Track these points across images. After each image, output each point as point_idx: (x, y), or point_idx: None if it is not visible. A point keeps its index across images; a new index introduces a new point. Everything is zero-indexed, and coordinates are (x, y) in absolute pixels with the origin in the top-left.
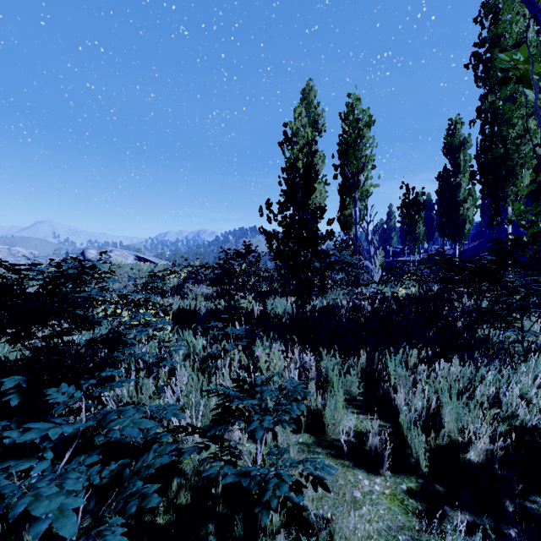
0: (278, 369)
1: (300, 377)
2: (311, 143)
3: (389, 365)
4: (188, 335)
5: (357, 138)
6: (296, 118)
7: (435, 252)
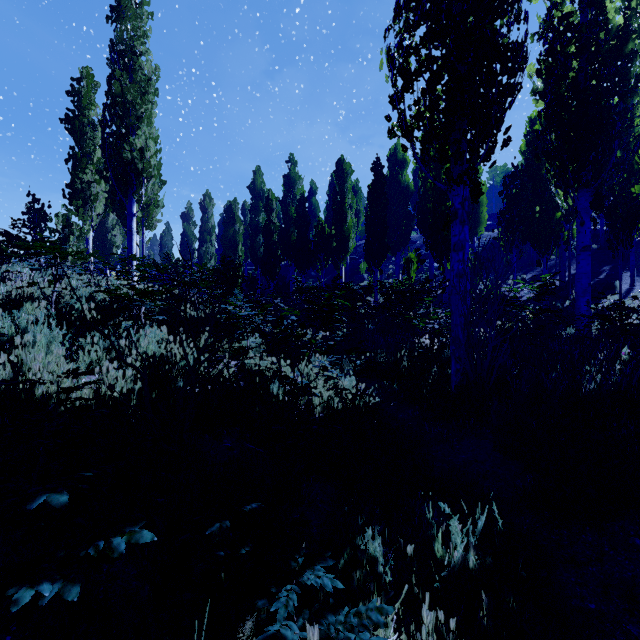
0: None
1: None
2: None
3: None
4: None
5: None
6: None
7: None
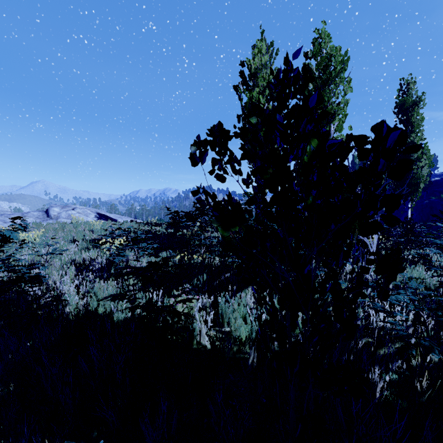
0: None
1: None
2: None
3: None
4: None
5: (329, 79)
6: (255, 54)
7: None
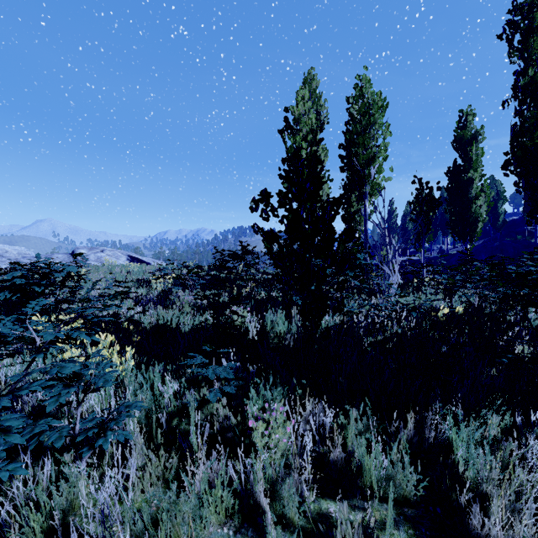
0: (282, 448)
1: (314, 446)
2: (316, 130)
3: (453, 438)
4: (160, 369)
5: (368, 124)
6: (298, 102)
7: (438, 251)
